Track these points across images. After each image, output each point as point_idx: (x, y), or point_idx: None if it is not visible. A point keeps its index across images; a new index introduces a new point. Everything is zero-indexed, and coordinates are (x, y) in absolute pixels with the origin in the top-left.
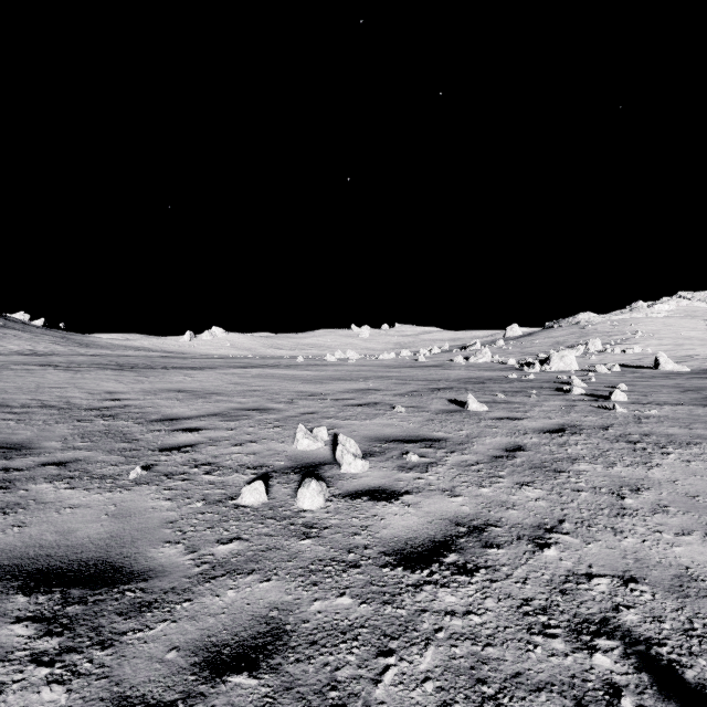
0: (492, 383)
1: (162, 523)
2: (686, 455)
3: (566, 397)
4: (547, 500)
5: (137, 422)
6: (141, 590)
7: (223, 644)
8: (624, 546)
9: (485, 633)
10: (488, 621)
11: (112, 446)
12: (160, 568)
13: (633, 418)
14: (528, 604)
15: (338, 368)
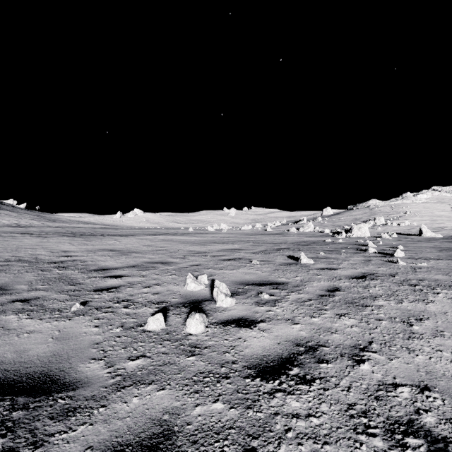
0: (315, 245)
1: (91, 344)
2: (450, 294)
3: (364, 254)
4: (359, 327)
5: (81, 271)
6: (70, 398)
7: (126, 444)
8: (417, 361)
9: (322, 433)
10: (324, 422)
11: (62, 288)
12: (85, 379)
13: (410, 268)
14: (352, 408)
15: (215, 235)
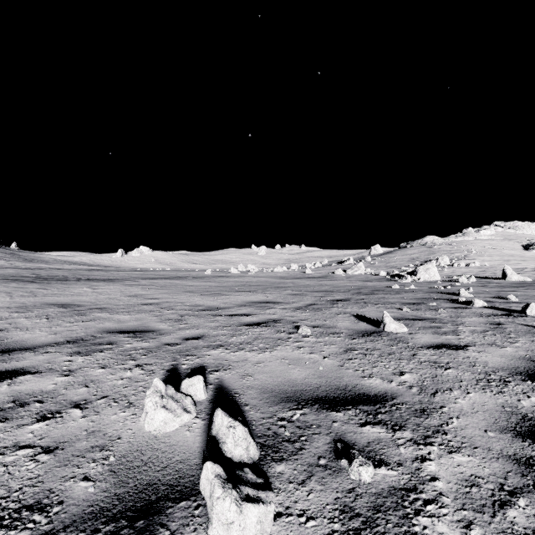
0: (383, 294)
1: None
2: None
3: (473, 310)
4: None
5: None
6: None
7: None
8: None
9: None
10: None
11: None
12: None
13: None
14: None
15: (239, 279)
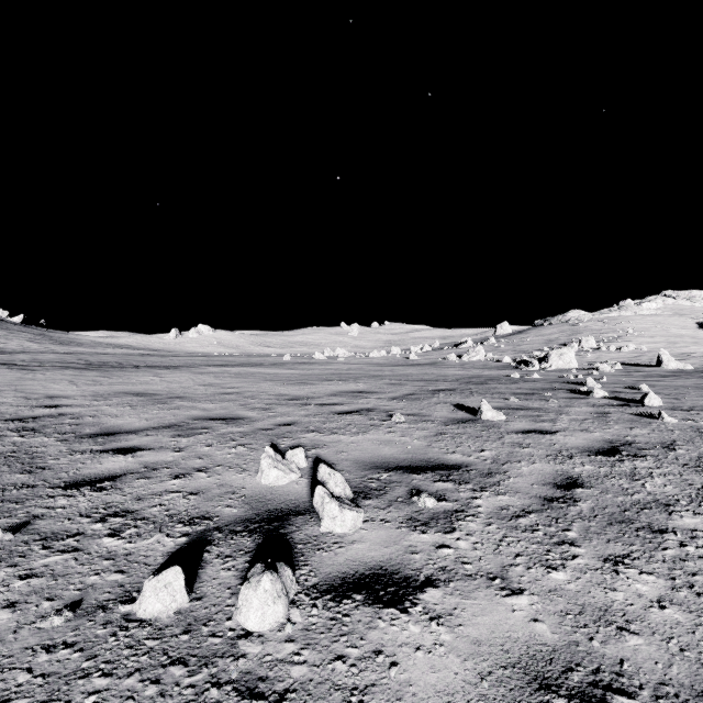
0: (496, 384)
1: None
2: None
3: (589, 400)
4: (680, 606)
5: (62, 438)
6: None
7: None
8: None
9: None
10: None
11: None
12: None
13: (692, 430)
14: None
15: (326, 366)
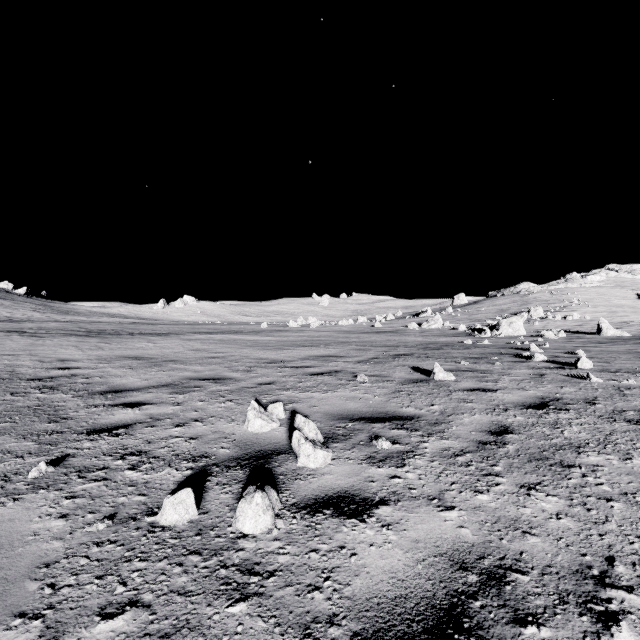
0: (450, 349)
1: (33, 566)
2: None
3: (529, 364)
4: (573, 518)
5: (77, 395)
6: None
7: None
8: None
9: None
10: None
11: (31, 428)
12: None
13: (613, 389)
14: None
15: (300, 334)
